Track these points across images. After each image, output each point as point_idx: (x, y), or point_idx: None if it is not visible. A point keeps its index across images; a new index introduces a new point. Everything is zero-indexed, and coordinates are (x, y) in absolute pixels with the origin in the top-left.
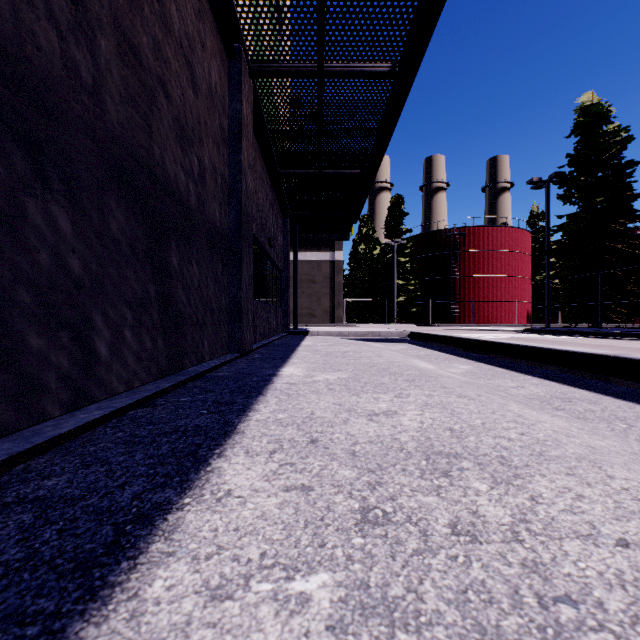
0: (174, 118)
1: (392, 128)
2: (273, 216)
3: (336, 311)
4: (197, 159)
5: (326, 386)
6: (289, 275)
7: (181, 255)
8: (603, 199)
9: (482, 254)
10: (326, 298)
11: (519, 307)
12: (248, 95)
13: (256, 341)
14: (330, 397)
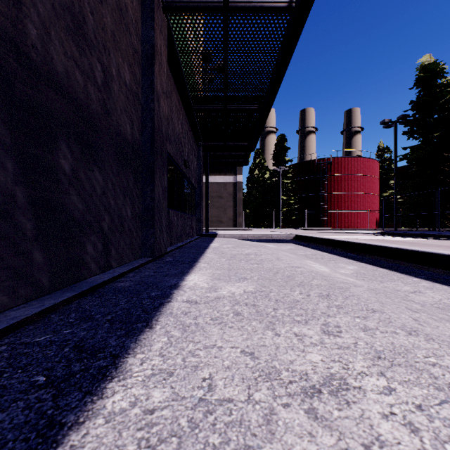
0: (64, 6)
1: (286, 64)
2: (188, 143)
3: (237, 219)
4: (101, 65)
5: (231, 307)
6: (202, 191)
7: (76, 159)
8: (439, 134)
9: (343, 177)
10: (230, 209)
11: (370, 216)
12: (161, 27)
13: (172, 244)
14: (237, 333)
